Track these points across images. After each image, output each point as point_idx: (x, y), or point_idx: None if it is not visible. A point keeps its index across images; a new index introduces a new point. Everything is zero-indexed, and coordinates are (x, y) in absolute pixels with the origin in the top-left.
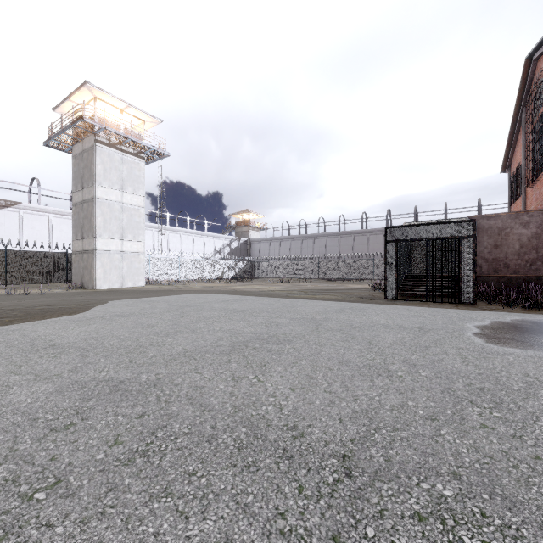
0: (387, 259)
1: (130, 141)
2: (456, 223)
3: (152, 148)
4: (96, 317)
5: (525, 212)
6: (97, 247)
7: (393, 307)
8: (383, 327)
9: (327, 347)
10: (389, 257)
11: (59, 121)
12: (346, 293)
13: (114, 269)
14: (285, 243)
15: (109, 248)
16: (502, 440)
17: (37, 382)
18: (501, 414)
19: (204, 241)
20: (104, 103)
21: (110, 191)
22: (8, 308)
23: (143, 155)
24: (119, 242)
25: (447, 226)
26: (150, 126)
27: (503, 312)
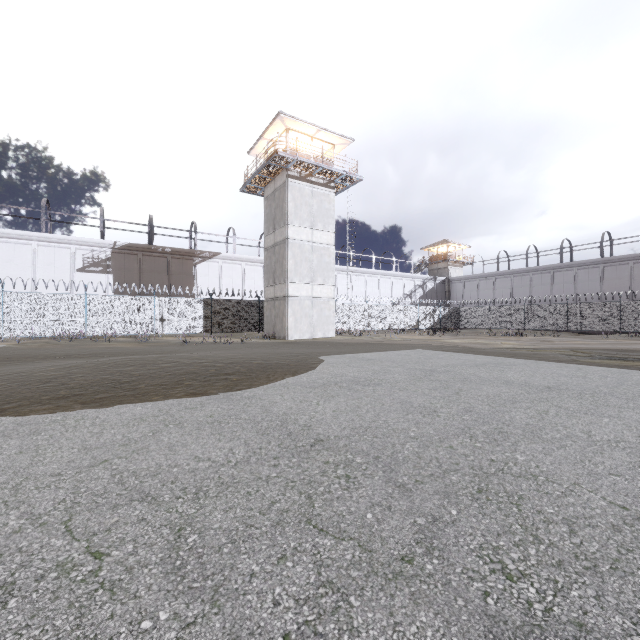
0: None
1: (320, 170)
2: None
3: (343, 174)
4: (329, 383)
5: None
6: (289, 293)
7: None
8: None
9: None
10: None
11: (254, 163)
12: None
13: (304, 317)
14: (503, 281)
15: (299, 293)
16: None
17: (387, 585)
18: None
19: (392, 283)
20: (295, 133)
21: (301, 230)
22: (228, 362)
23: (333, 185)
24: (309, 286)
25: None
26: (340, 150)
27: None
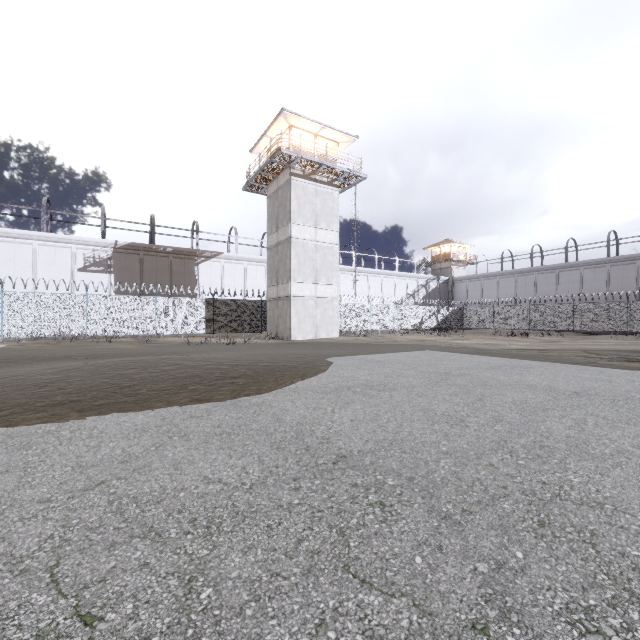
0: None
1: (324, 168)
2: None
3: (347, 173)
4: (341, 388)
5: None
6: (292, 293)
7: None
8: None
9: None
10: None
11: (257, 161)
12: None
13: (307, 317)
14: (507, 281)
15: (303, 293)
16: None
17: None
18: None
19: (395, 283)
20: (298, 131)
21: (304, 229)
22: (233, 364)
23: (337, 183)
24: (312, 286)
25: None
26: (343, 148)
27: None
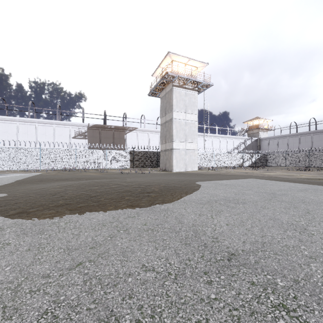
0: None
1: (190, 81)
2: None
3: (202, 83)
4: (211, 201)
5: None
6: (173, 147)
7: None
8: None
9: None
10: None
11: (155, 80)
12: None
13: (181, 160)
14: (293, 139)
15: (179, 147)
16: None
17: None
18: None
19: (227, 141)
20: (176, 63)
21: (179, 113)
22: (146, 185)
23: (197, 89)
24: (184, 143)
25: None
26: (200, 70)
27: None
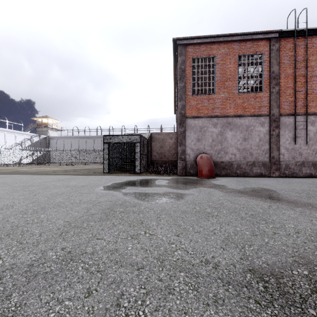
0: (104, 152)
1: None
2: (134, 136)
3: None
4: None
5: (171, 133)
6: None
7: (96, 177)
8: (64, 186)
9: (0, 199)
10: (105, 151)
11: None
12: (91, 170)
13: None
14: (75, 140)
15: None
16: (2, 224)
17: None
18: (27, 215)
19: (5, 135)
20: None
21: None
22: None
23: None
24: None
25: (130, 136)
26: None
27: (143, 176)
